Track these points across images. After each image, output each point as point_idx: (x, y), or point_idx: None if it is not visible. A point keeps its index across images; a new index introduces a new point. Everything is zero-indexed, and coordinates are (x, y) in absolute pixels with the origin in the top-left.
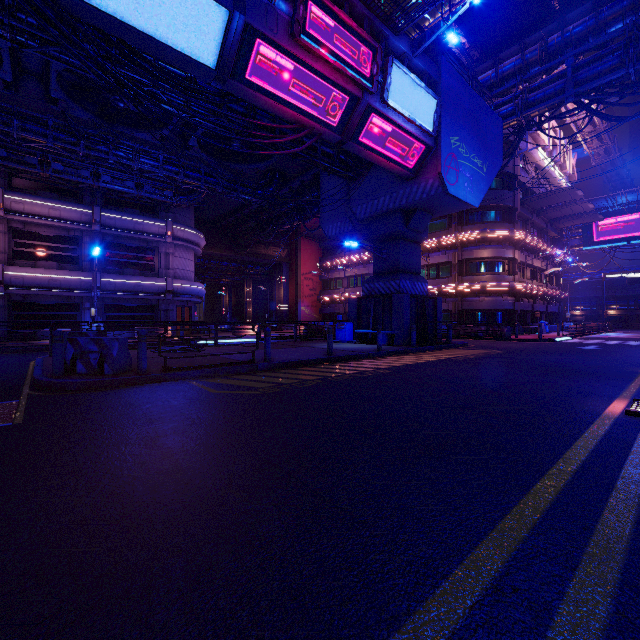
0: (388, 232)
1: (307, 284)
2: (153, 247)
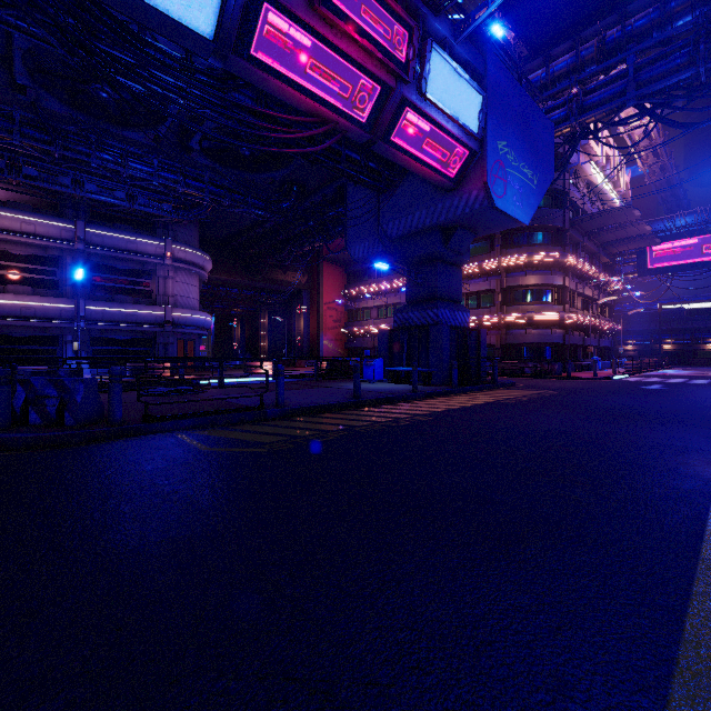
0: (424, 253)
1: (330, 315)
2: (149, 270)
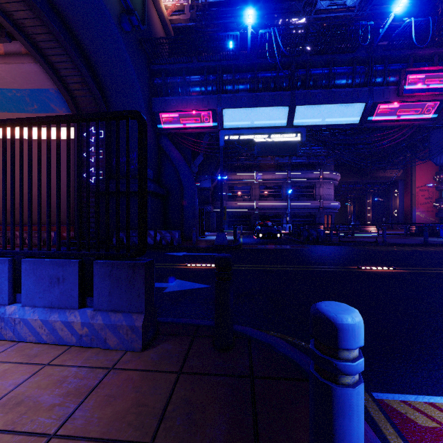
0: None
1: (422, 194)
2: (312, 185)
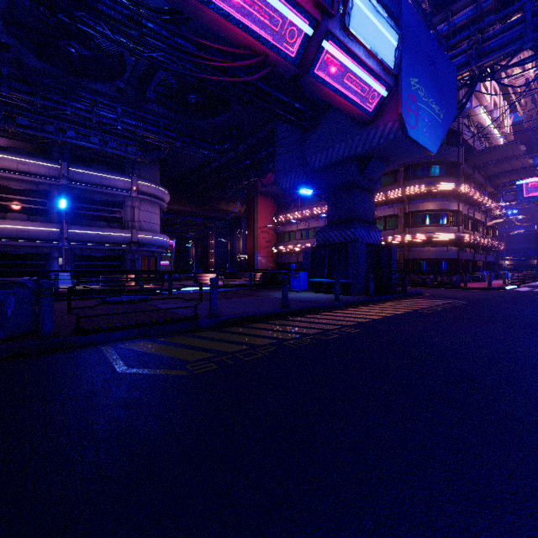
0: (343, 181)
1: (263, 237)
2: (120, 201)
